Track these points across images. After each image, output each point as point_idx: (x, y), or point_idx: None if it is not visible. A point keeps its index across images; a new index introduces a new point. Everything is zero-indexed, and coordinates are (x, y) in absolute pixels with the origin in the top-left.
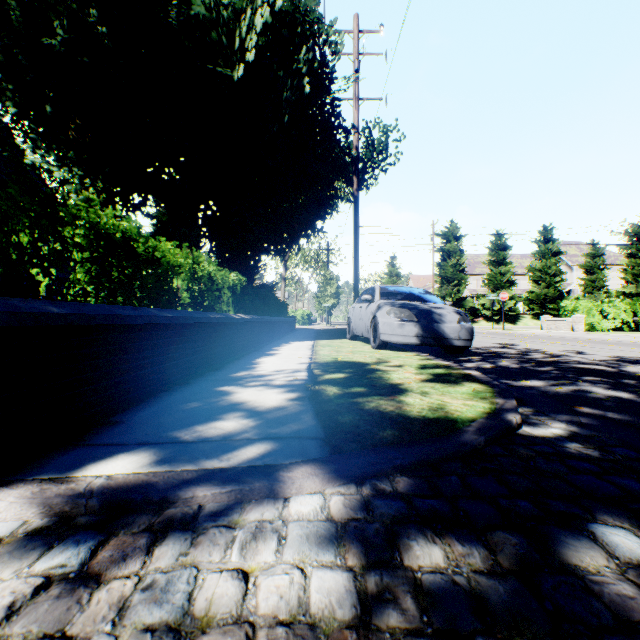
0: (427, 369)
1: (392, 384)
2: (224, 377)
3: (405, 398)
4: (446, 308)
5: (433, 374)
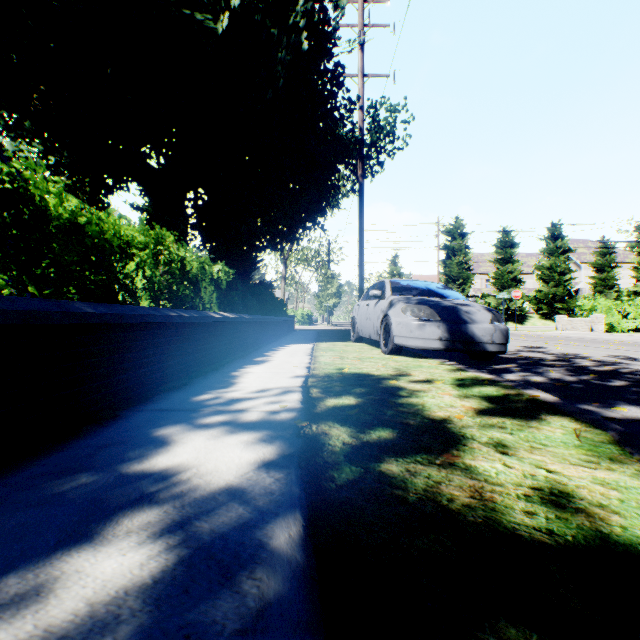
0: (470, 388)
1: (434, 420)
2: (177, 404)
3: (474, 460)
4: (474, 305)
5: (484, 398)
